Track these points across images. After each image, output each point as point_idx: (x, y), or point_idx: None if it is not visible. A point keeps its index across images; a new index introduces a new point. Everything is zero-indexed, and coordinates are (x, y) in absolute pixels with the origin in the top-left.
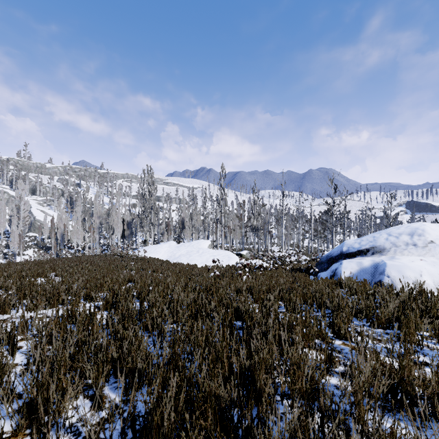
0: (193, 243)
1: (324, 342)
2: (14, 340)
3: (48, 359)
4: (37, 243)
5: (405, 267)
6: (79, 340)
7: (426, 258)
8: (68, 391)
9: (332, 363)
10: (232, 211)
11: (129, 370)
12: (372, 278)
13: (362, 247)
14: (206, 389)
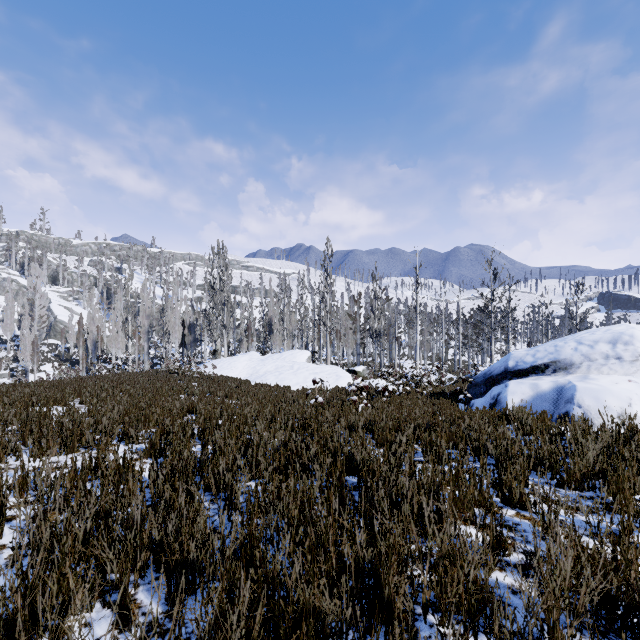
0: (285, 354)
1: (488, 512)
2: (1, 507)
3: (43, 545)
4: (59, 355)
5: (605, 393)
6: (102, 508)
7: (638, 378)
8: (77, 596)
9: (503, 548)
10: (342, 308)
11: (177, 562)
12: (553, 409)
13: (538, 361)
14: (300, 601)
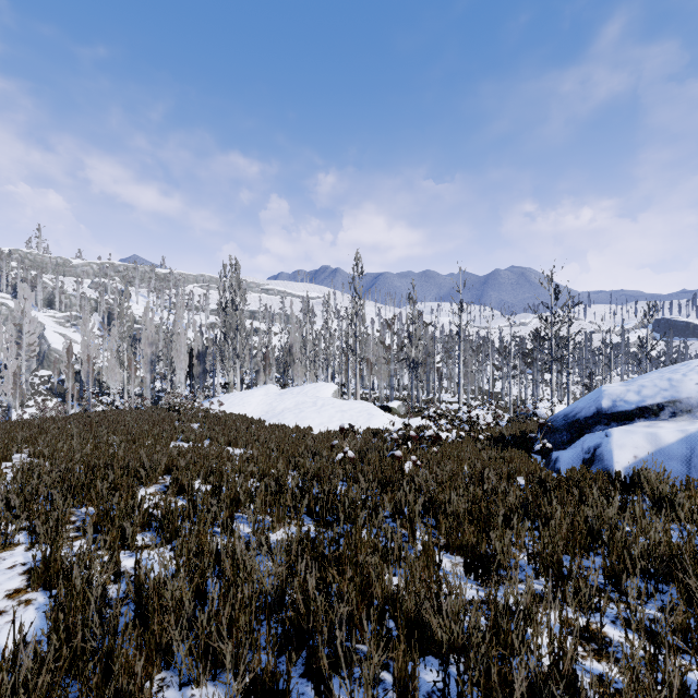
0: (307, 388)
1: None
2: None
3: None
4: (51, 388)
5: None
6: None
7: None
8: None
9: None
10: (372, 335)
11: None
12: (687, 471)
13: (647, 400)
14: None
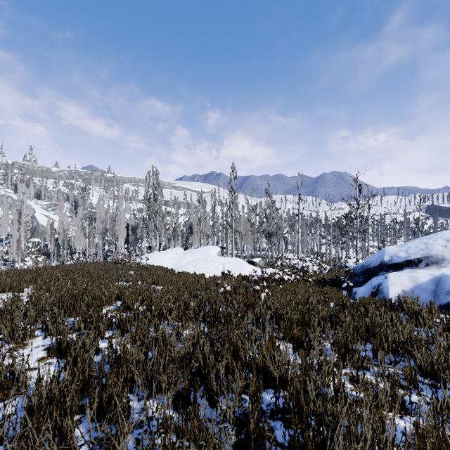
0: (201, 249)
1: None
2: None
3: None
4: (39, 249)
5: None
6: None
7: None
8: None
9: None
10: (243, 216)
11: None
12: (433, 299)
13: (411, 256)
14: None
